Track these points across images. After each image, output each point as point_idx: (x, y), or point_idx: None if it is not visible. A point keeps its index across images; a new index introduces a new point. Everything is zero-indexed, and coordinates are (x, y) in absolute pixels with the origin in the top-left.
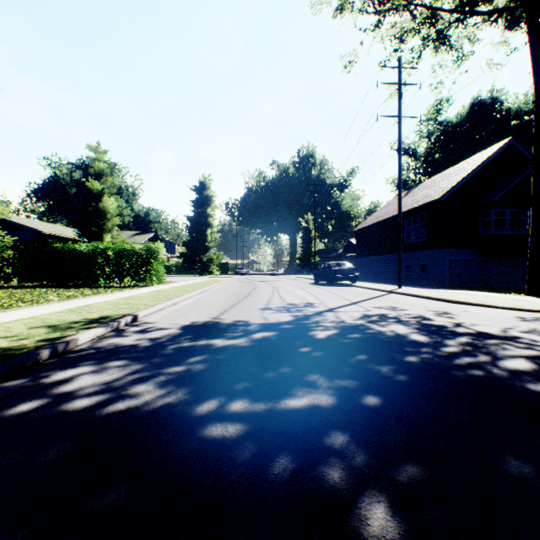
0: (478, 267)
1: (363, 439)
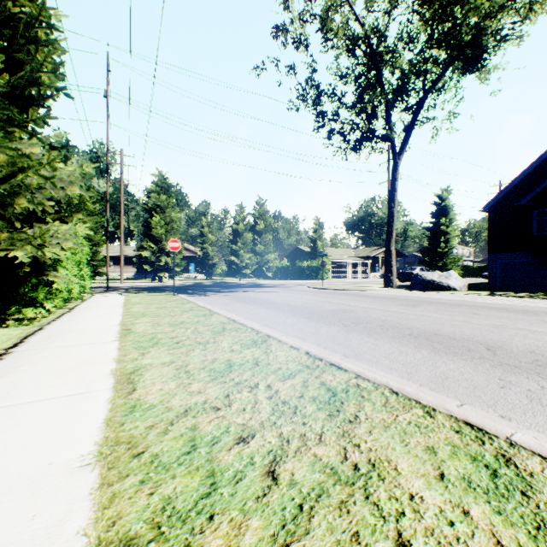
0: (541, 269)
1: (229, 285)
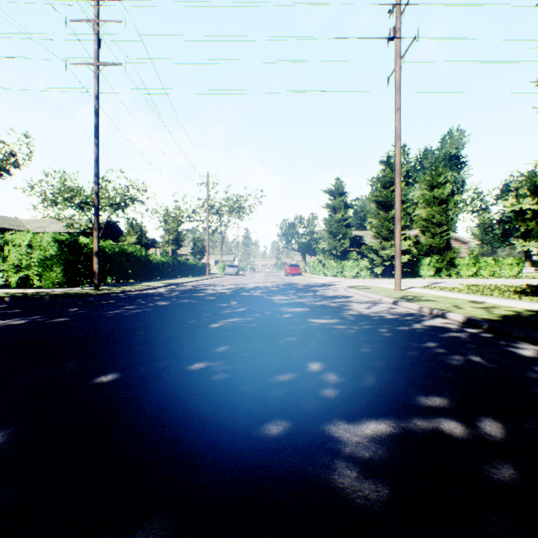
0: None
1: (308, 390)
